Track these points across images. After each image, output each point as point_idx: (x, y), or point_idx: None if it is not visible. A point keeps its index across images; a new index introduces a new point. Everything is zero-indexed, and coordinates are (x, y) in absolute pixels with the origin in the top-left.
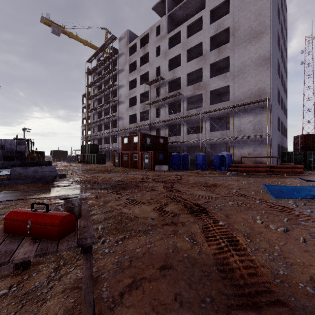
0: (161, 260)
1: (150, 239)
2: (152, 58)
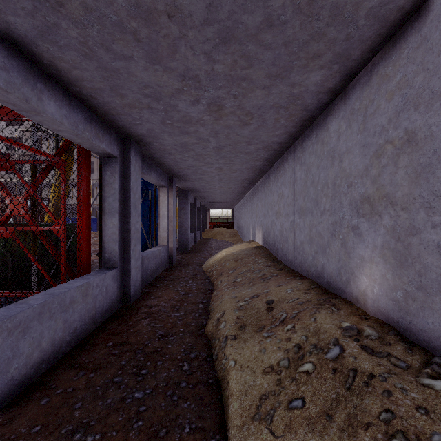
0: None
1: None
2: None
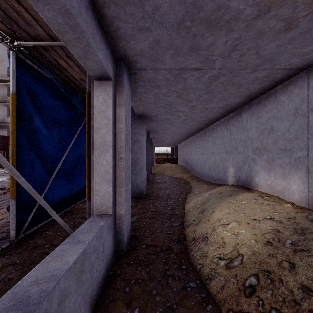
0: (7, 183)
1: (3, 182)
2: (2, 55)
